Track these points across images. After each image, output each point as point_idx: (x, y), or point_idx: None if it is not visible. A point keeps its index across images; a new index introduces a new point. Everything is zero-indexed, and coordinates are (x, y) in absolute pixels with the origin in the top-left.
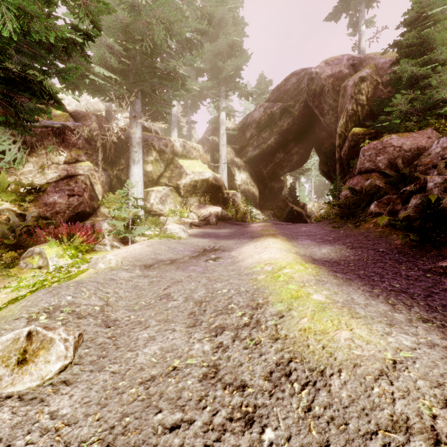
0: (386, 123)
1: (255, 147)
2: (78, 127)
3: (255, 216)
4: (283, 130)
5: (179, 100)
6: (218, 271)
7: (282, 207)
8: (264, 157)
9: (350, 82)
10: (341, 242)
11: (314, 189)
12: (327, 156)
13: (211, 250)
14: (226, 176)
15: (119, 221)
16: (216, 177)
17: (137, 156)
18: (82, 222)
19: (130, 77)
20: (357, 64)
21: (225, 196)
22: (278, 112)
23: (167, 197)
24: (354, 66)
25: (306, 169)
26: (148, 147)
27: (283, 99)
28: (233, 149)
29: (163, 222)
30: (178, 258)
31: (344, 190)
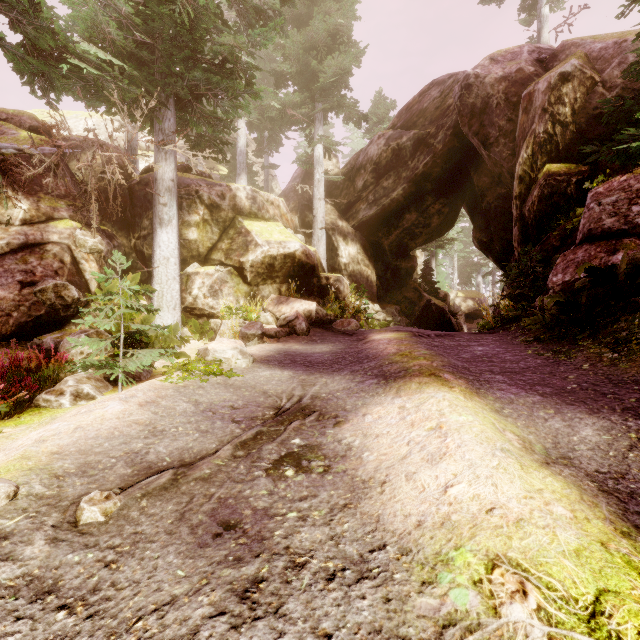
0: (637, 142)
1: (371, 203)
2: (69, 163)
3: (373, 315)
4: (417, 174)
5: (250, 130)
6: (308, 568)
7: (413, 300)
8: (385, 219)
9: (542, 84)
10: (614, 403)
11: (457, 271)
12: (491, 216)
13: (292, 413)
14: (324, 249)
15: (99, 339)
16: (307, 250)
17: (166, 211)
18: (40, 336)
19: (155, 73)
20: (548, 58)
21: (324, 283)
22: (409, 146)
23: (223, 284)
24: (542, 62)
25: (447, 240)
26: (190, 199)
27: (418, 124)
28: (335, 207)
29: (214, 328)
30: (204, 450)
31: (580, 273)
